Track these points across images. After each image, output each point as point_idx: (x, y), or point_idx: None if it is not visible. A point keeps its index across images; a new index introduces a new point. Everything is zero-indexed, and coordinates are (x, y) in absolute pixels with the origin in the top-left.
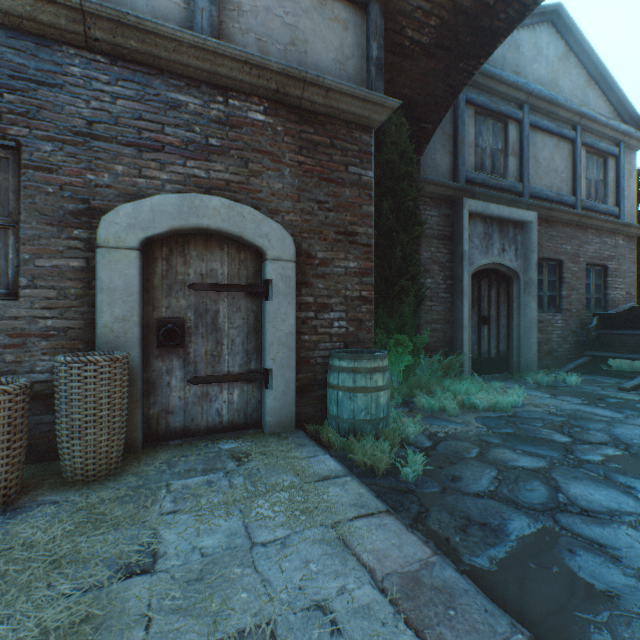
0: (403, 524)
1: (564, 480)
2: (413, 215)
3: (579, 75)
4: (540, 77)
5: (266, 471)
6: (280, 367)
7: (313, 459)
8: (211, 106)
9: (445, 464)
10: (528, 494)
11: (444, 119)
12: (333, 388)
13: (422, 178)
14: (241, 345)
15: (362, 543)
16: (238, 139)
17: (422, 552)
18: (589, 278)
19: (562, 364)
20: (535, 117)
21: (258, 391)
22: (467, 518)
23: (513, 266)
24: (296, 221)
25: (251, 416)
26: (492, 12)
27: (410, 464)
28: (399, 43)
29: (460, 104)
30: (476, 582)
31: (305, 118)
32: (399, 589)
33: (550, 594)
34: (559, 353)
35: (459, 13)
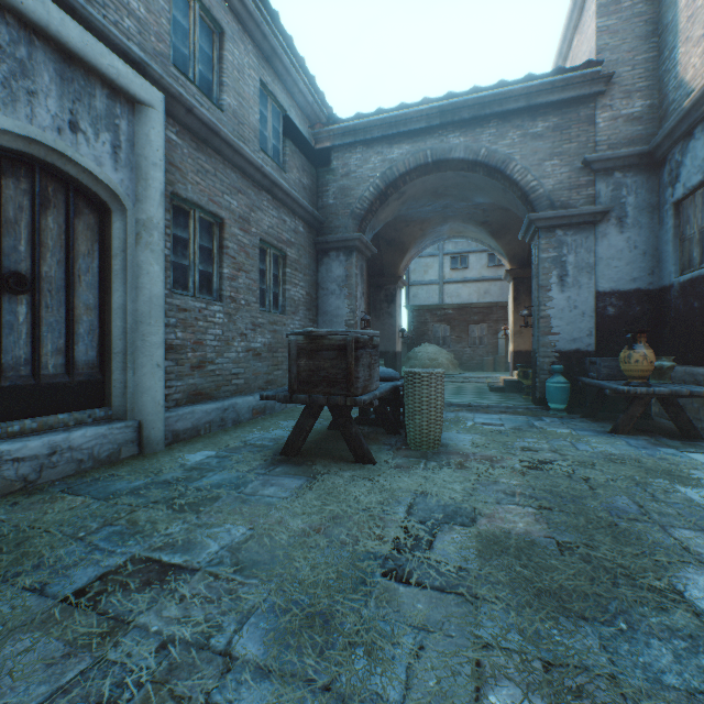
0: None
1: None
2: None
3: None
4: None
5: None
6: None
7: None
8: None
9: None
10: None
11: None
12: None
13: None
14: None
15: None
16: None
17: None
18: None
19: None
20: None
21: None
22: None
23: None
24: None
25: None
26: None
27: None
28: None
29: None
30: None
31: None
32: None
33: None
34: None
35: None
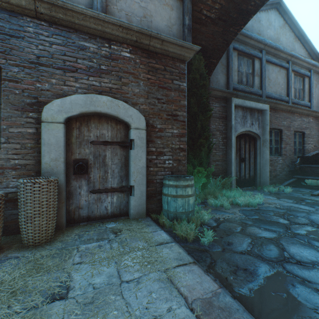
0: (202, 270)
1: (287, 244)
2: (206, 106)
3: (290, 35)
4: (271, 36)
5: (130, 239)
6: (138, 184)
7: (155, 233)
8: (102, 49)
9: (224, 235)
10: (268, 252)
11: (222, 57)
12: (165, 195)
13: (211, 87)
14: (117, 173)
15: (180, 281)
16: (116, 66)
17: (213, 286)
18: (295, 138)
19: (282, 182)
20: (268, 56)
21: (126, 197)
22: (236, 266)
23: (257, 132)
24: (146, 109)
25: (123, 210)
26: (247, 1)
27: (205, 236)
28: (199, 17)
29: (230, 50)
30: (242, 303)
31: (151, 55)
32: (201, 309)
33: (283, 311)
34: (280, 176)
35: (230, 2)
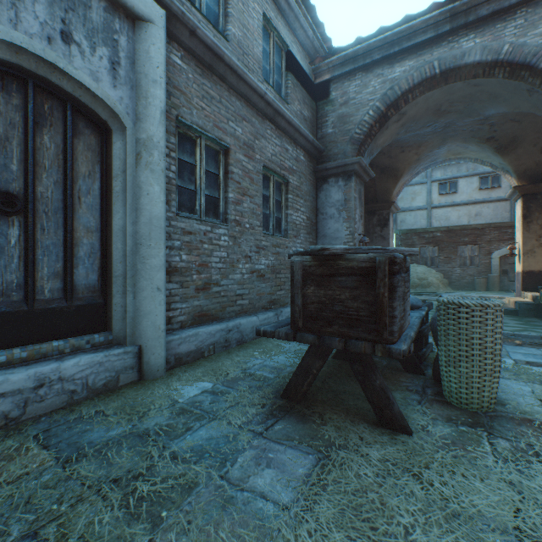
0: None
1: None
2: None
3: None
4: None
5: None
6: None
7: None
8: (513, 230)
9: None
10: None
11: None
12: None
13: None
14: None
15: None
16: None
17: None
18: None
19: None
20: None
21: None
22: None
23: None
24: None
25: None
26: None
27: None
28: None
29: None
30: None
31: None
32: None
33: None
34: None
35: None
